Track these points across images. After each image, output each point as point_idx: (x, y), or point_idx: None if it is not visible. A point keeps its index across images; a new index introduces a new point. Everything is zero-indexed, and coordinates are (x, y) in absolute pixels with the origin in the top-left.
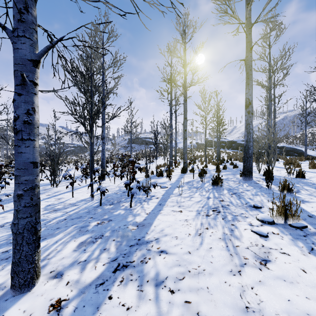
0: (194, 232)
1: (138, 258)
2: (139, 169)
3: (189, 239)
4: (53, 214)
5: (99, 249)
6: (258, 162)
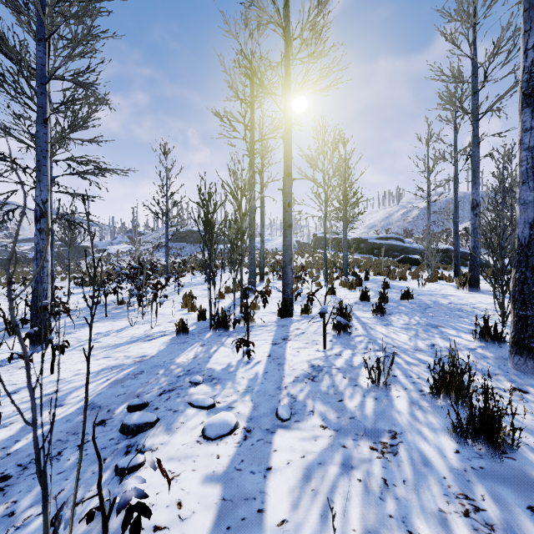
0: None
1: None
2: None
3: None
4: None
5: None
6: (504, 291)
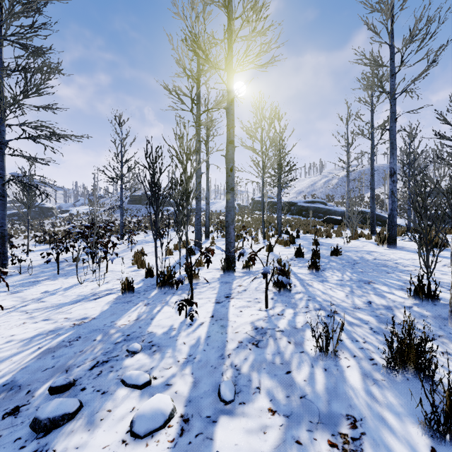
0: None
1: None
2: None
3: None
4: None
5: None
6: (429, 249)
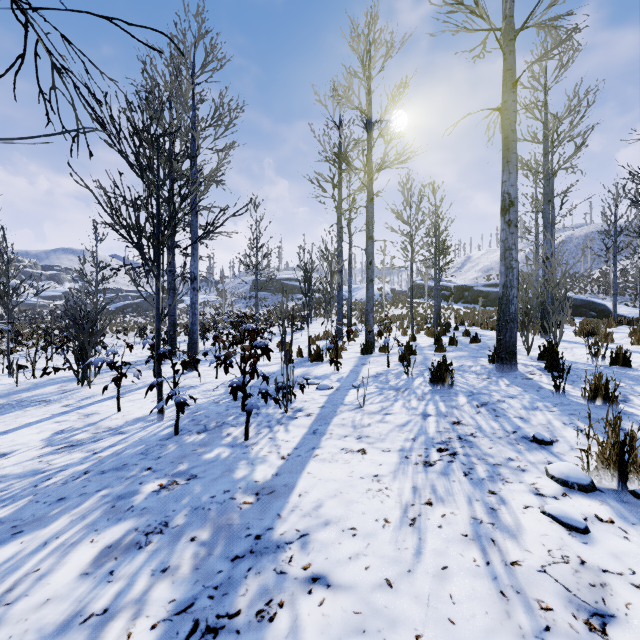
0: (399, 515)
1: (251, 602)
2: (266, 351)
3: (387, 536)
4: (64, 455)
5: (151, 570)
6: (527, 330)
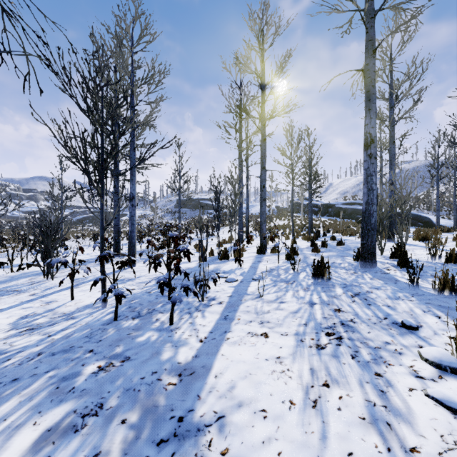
0: (302, 397)
1: None
2: (187, 254)
3: (294, 419)
4: (24, 337)
5: (84, 456)
6: (381, 236)
